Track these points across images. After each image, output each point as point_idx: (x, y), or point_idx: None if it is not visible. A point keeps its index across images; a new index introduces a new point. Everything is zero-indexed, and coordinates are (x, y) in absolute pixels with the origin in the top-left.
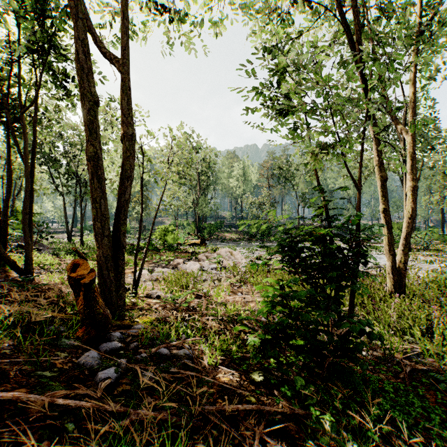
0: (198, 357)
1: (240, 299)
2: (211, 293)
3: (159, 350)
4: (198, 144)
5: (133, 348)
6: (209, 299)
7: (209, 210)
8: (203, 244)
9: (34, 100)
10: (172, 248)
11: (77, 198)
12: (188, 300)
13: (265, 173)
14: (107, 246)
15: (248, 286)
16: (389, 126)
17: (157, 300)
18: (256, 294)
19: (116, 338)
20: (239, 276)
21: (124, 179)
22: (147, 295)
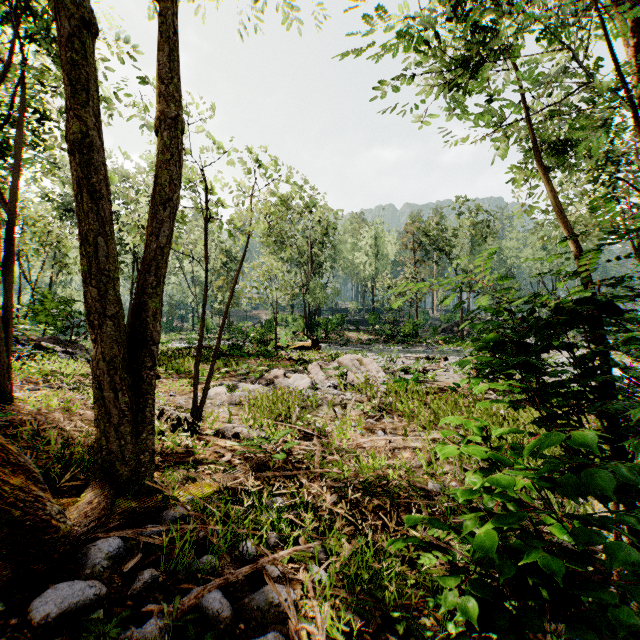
0: (303, 607)
1: (382, 444)
2: (329, 430)
3: (202, 601)
4: (309, 199)
5: (137, 592)
6: (326, 443)
7: (325, 298)
8: (316, 348)
9: (6, 74)
10: (268, 353)
11: (135, 280)
12: (288, 446)
13: (409, 242)
14: (111, 339)
15: (395, 417)
16: (620, 155)
17: (233, 442)
18: (410, 433)
19: (104, 558)
20: (378, 399)
21: (157, 206)
22: (218, 431)
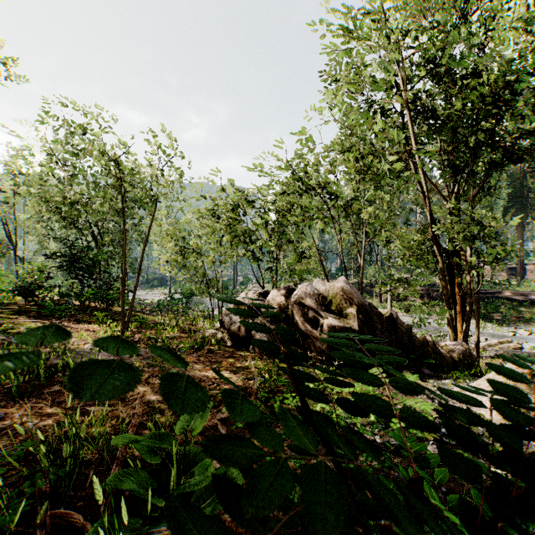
0: None
1: None
2: None
3: None
4: None
5: None
6: None
7: None
8: None
9: None
10: None
11: None
12: None
13: None
14: None
15: None
16: None
17: None
18: None
19: None
20: None
21: None
22: None
